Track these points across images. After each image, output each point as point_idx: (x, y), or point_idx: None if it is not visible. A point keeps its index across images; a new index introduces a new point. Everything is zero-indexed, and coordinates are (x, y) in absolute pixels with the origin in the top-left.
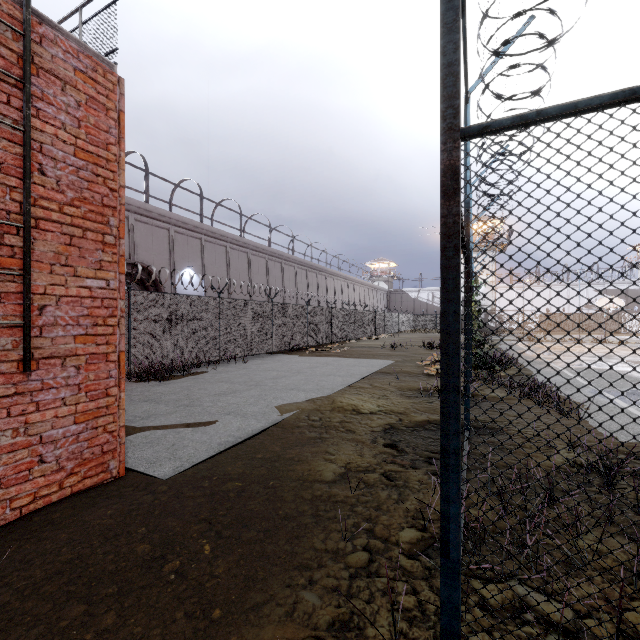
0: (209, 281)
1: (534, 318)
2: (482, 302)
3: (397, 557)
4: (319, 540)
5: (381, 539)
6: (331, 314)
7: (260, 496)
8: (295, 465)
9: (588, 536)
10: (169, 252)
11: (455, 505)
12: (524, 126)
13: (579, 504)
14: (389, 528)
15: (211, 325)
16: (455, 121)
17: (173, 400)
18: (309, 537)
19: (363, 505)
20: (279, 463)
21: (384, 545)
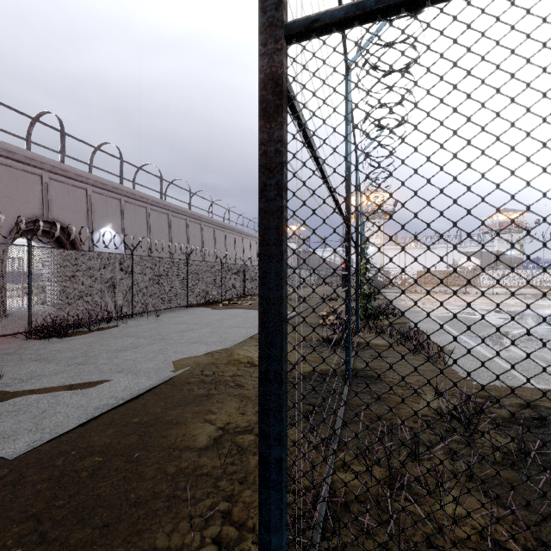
0: (129, 239)
1: (413, 274)
2: (373, 261)
3: (249, 550)
4: (164, 534)
5: (237, 524)
6: (245, 270)
7: (117, 474)
8: (171, 429)
9: (449, 497)
10: (87, 211)
11: (277, 535)
12: (362, 21)
13: (429, 538)
14: (249, 507)
15: (123, 281)
16: (277, 13)
17: (67, 358)
18: (153, 530)
19: (229, 477)
20: (154, 428)
21: (238, 533)
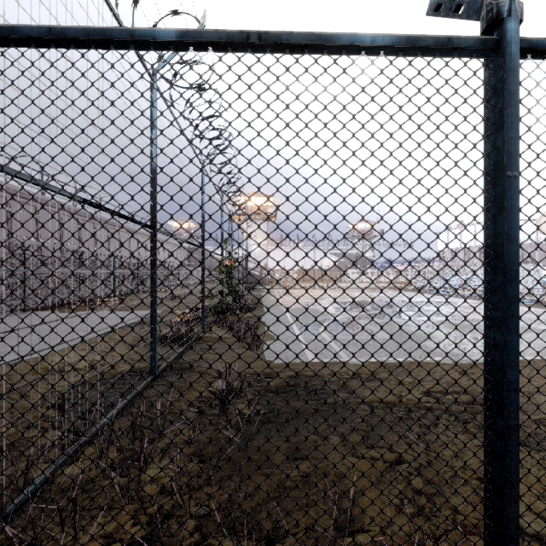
0: None
1: (295, 272)
2: (259, 259)
3: None
4: None
5: None
6: (114, 268)
7: None
8: None
9: (161, 464)
10: None
11: None
12: None
13: None
14: None
15: None
16: None
17: None
18: None
19: None
20: None
21: None
